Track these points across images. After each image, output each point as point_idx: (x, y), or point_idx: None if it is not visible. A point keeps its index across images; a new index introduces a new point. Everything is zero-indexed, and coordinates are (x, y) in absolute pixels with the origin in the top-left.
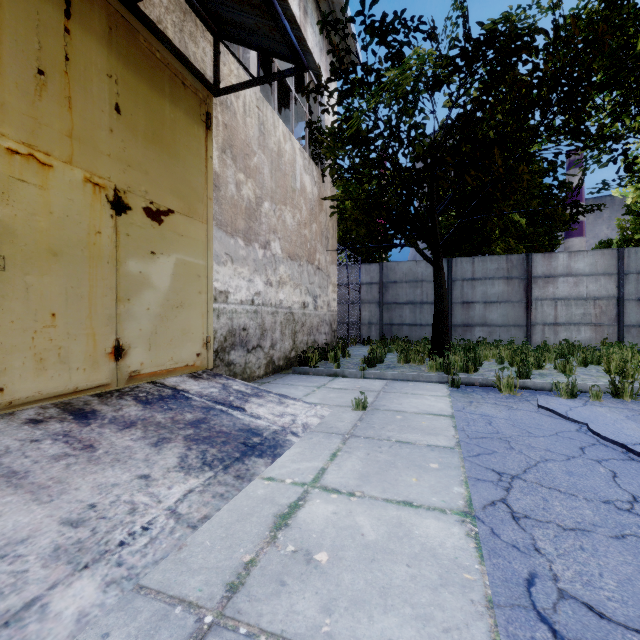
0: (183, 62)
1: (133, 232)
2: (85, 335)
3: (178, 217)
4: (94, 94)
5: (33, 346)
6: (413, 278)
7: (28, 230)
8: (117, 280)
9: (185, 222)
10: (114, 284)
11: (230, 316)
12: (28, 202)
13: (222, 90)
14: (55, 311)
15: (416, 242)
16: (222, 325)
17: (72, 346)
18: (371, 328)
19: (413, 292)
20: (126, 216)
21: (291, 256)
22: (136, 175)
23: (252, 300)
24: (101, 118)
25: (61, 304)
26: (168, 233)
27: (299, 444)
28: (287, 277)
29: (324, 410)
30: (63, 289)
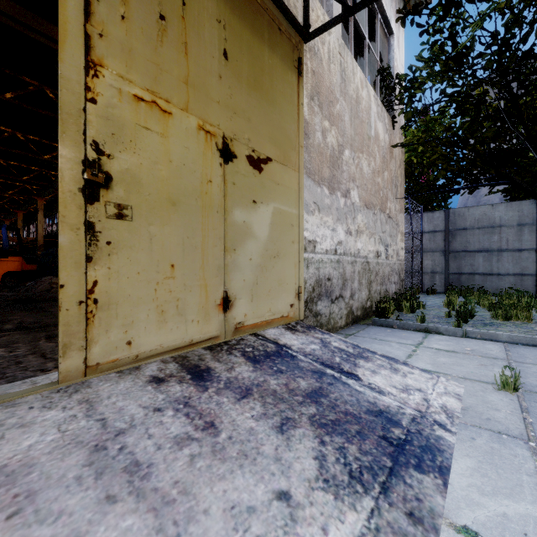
0: (279, 7)
1: (238, 181)
2: (198, 286)
3: (275, 165)
4: (206, 40)
5: (155, 298)
6: (488, 223)
7: (151, 179)
8: (225, 230)
9: (280, 170)
10: (222, 234)
11: (317, 266)
12: (151, 150)
13: (313, 33)
14: (174, 262)
15: (531, 175)
16: (310, 275)
17: (188, 298)
18: (434, 277)
19: (488, 239)
20: (232, 164)
21: (367, 204)
22: (240, 122)
23: (335, 249)
24: (211, 64)
25: (179, 255)
26: (267, 182)
27: (462, 449)
28: (363, 226)
29: (453, 385)
30: (180, 239)
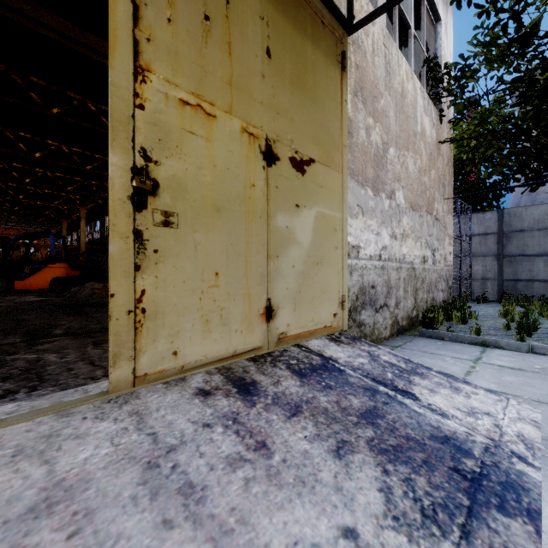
0: None
1: (281, 184)
2: (242, 295)
3: (318, 167)
4: (249, 38)
5: (200, 307)
6: None
7: (196, 185)
8: (268, 236)
9: (323, 172)
10: (265, 240)
11: (360, 273)
12: (196, 155)
13: (357, 24)
14: (218, 270)
15: None
16: (354, 282)
17: (231, 307)
18: (486, 284)
19: None
20: (275, 167)
21: (412, 206)
22: (283, 123)
23: (379, 255)
24: (255, 63)
25: (222, 262)
26: (309, 184)
27: None
28: (409, 229)
29: (527, 409)
30: (224, 246)
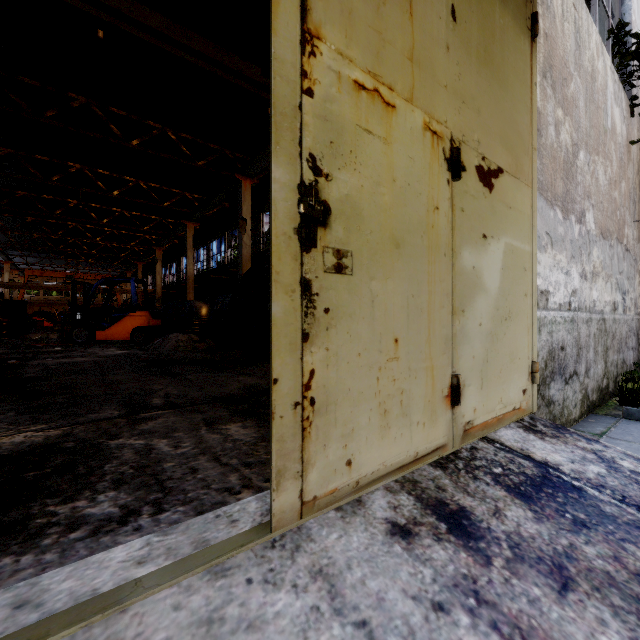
0: None
1: (466, 205)
2: (423, 370)
3: (506, 179)
4: None
5: (377, 391)
6: None
7: (373, 209)
8: (452, 281)
9: (512, 186)
10: (449, 288)
11: (549, 329)
12: (373, 165)
13: None
14: (397, 334)
15: None
16: (542, 343)
17: (412, 388)
18: None
19: None
20: (460, 181)
21: (602, 232)
22: (469, 116)
23: (568, 303)
24: (438, 29)
25: (402, 323)
26: (497, 205)
27: None
28: (599, 265)
29: None
30: (404, 299)
